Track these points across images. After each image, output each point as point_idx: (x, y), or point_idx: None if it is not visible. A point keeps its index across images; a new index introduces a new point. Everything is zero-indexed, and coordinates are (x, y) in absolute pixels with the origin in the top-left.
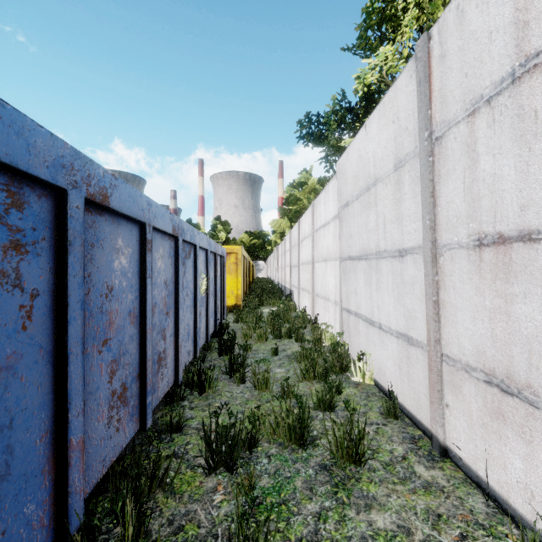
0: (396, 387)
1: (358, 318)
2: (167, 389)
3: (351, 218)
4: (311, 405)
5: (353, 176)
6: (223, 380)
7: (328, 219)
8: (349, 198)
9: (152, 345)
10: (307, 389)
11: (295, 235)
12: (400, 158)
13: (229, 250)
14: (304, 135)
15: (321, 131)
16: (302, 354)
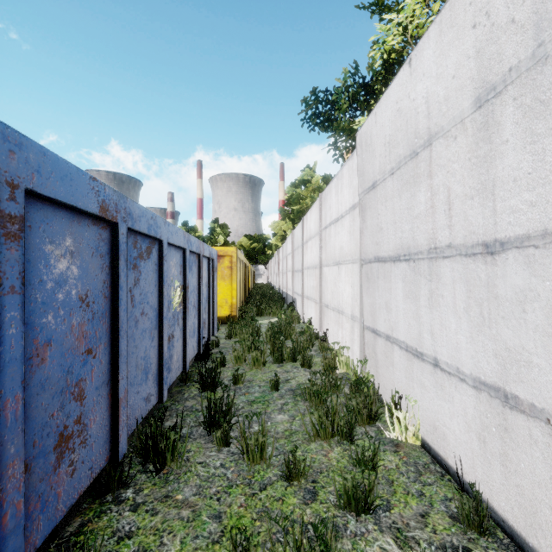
0: (472, 468)
1: (392, 343)
2: (88, 481)
3: (380, 203)
4: (332, 495)
5: (385, 143)
6: (198, 439)
7: (341, 212)
8: (377, 176)
9: (37, 421)
10: (324, 456)
11: (298, 235)
12: (491, 83)
13: (223, 252)
14: (310, 116)
15: (329, 113)
16: (312, 391)
